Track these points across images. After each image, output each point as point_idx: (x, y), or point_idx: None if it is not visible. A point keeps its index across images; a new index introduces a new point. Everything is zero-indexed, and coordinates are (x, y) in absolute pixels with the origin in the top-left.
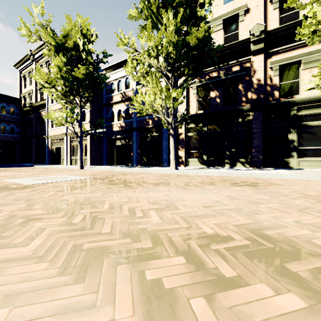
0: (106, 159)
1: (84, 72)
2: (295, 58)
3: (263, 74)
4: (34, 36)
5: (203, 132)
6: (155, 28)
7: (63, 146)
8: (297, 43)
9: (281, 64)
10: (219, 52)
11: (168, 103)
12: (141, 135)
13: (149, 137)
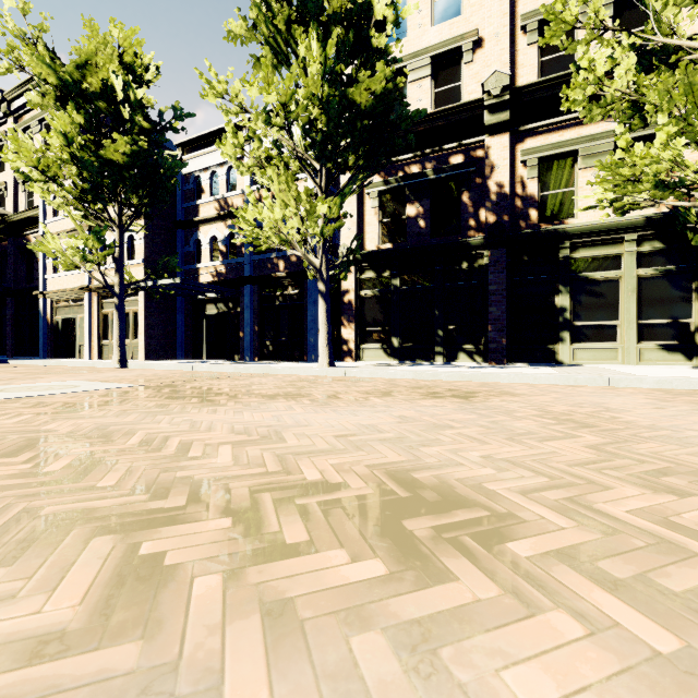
0: (184, 345)
1: (126, 150)
2: (567, 146)
3: (508, 175)
4: (5, 61)
5: (393, 289)
6: (284, 64)
7: (83, 315)
8: (571, 117)
9: (542, 157)
10: (423, 123)
11: (311, 227)
12: (261, 294)
13: (278, 297)
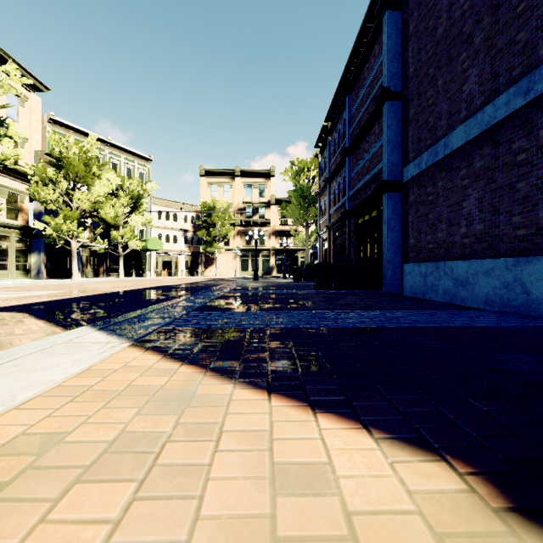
0: None
1: None
2: None
3: None
4: None
5: None
6: None
7: None
8: None
9: None
10: None
11: None
12: None
13: None
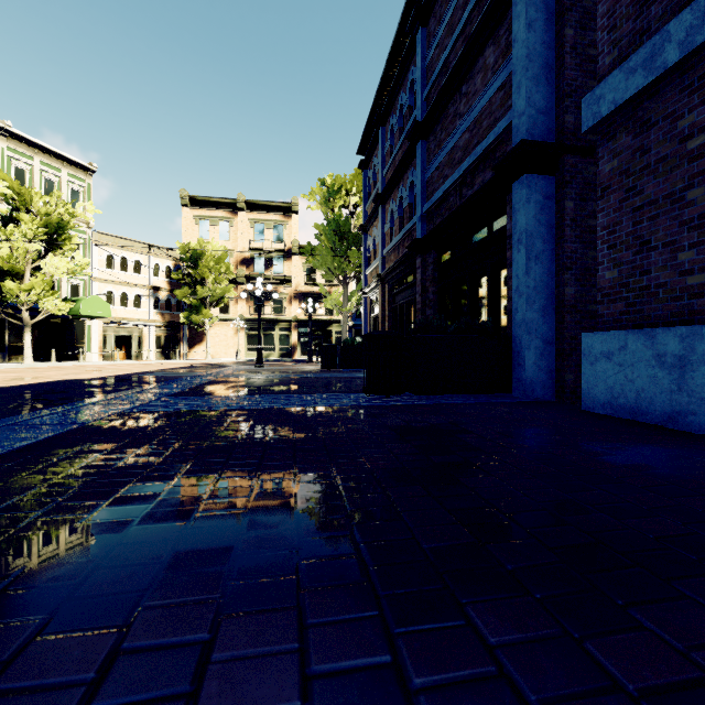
0: None
1: None
2: None
3: None
4: None
5: None
6: None
7: None
8: None
9: None
10: None
11: None
12: None
13: None
